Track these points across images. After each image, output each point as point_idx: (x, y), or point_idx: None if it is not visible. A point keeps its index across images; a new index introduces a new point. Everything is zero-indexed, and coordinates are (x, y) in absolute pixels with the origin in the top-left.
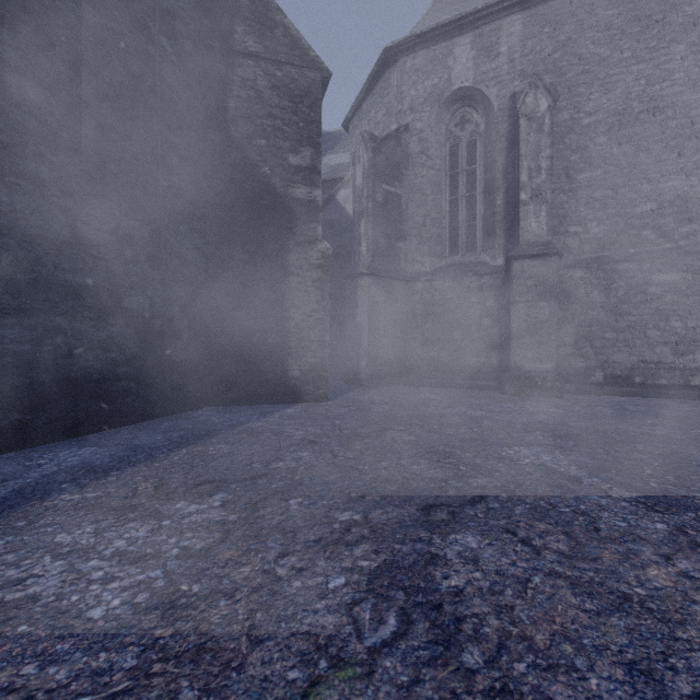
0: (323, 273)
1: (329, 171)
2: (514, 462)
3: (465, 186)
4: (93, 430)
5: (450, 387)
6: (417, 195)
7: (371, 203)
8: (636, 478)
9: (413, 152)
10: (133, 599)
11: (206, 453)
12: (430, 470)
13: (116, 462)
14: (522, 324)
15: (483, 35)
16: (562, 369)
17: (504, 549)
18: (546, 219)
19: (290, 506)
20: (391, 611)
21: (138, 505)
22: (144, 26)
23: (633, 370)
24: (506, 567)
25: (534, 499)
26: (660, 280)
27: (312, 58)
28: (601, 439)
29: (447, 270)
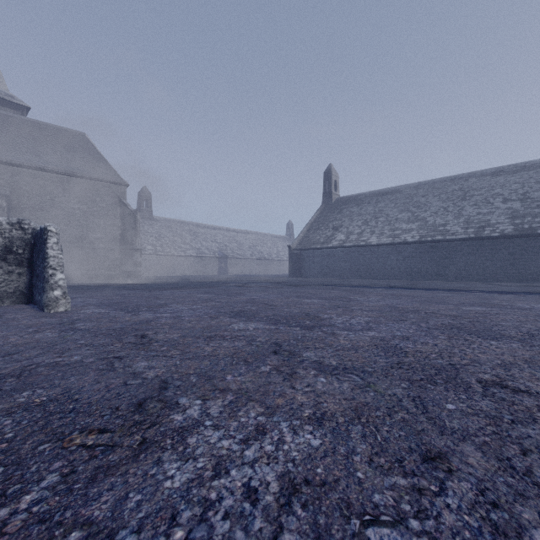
0: None
1: None
2: None
3: None
4: None
5: None
6: None
7: None
8: None
9: None
10: None
11: None
12: None
13: None
14: None
15: None
16: None
17: None
18: None
19: None
20: None
21: None
22: None
23: None
24: None
25: None
26: None
27: None
28: None
29: None
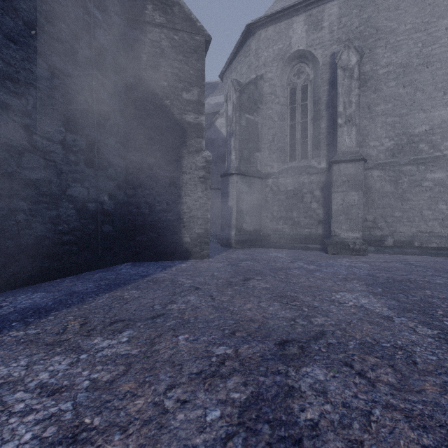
0: (206, 172)
1: (210, 107)
2: (342, 304)
3: (300, 115)
4: (45, 279)
5: (290, 249)
6: (268, 121)
7: (238, 127)
8: (432, 317)
9: (266, 93)
10: (43, 433)
11: (122, 297)
12: (282, 311)
13: (57, 304)
14: (339, 206)
15: (313, 15)
16: (365, 236)
17: (346, 381)
18: (355, 136)
19: (179, 342)
20: (259, 447)
21: (65, 341)
22: (83, 2)
23: (413, 237)
24: (350, 399)
25: (361, 335)
26: (431, 177)
27: (198, 27)
28: (399, 286)
29: (288, 171)
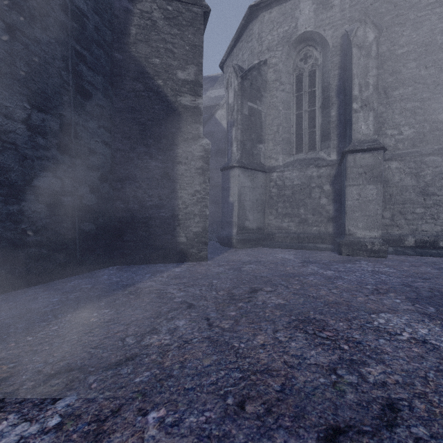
0: (204, 163)
1: (210, 100)
2: (394, 336)
3: (307, 103)
4: (2, 291)
5: (297, 249)
6: (272, 110)
7: (240, 116)
8: None
9: (270, 80)
10: None
11: (86, 321)
12: (311, 351)
13: None
14: (354, 202)
15: None
16: (382, 235)
17: None
18: (373, 122)
19: (146, 430)
20: None
21: None
22: None
23: (438, 236)
24: None
25: None
26: None
27: None
28: None
29: (295, 164)
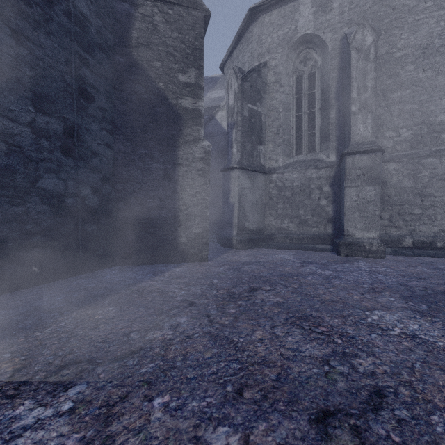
0: (204, 164)
1: (211, 101)
2: (385, 331)
3: (307, 105)
4: (8, 290)
5: (297, 249)
6: (272, 112)
7: (240, 117)
8: None
9: (270, 82)
10: None
11: (92, 317)
12: (306, 344)
13: (1, 329)
14: (353, 203)
15: None
16: (381, 236)
17: None
18: (371, 124)
19: (152, 413)
20: None
21: None
22: None
23: (436, 237)
24: None
25: (443, 399)
26: None
27: (196, 1)
28: None
29: (294, 165)
